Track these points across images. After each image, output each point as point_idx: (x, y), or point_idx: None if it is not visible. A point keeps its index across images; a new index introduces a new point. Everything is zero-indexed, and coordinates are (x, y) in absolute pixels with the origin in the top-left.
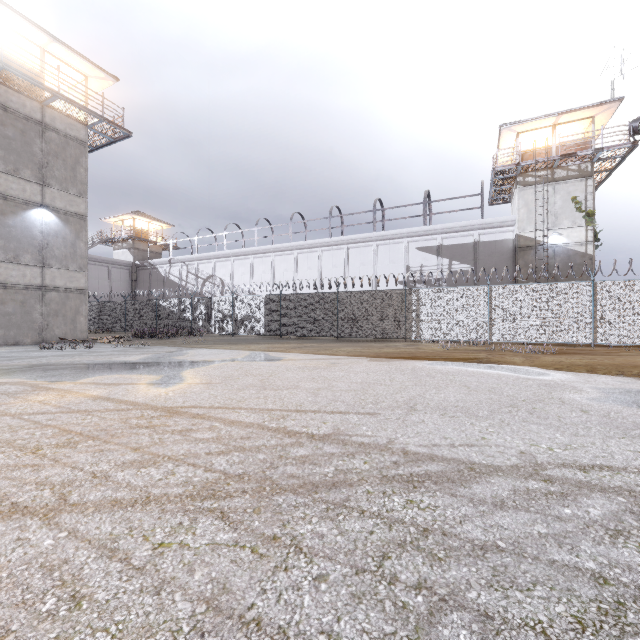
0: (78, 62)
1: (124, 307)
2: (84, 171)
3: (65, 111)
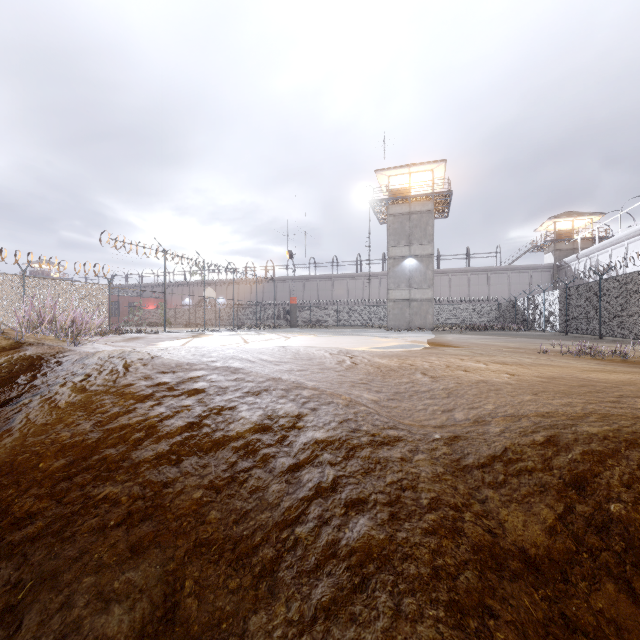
0: (424, 167)
1: (505, 307)
2: (431, 228)
3: (419, 200)
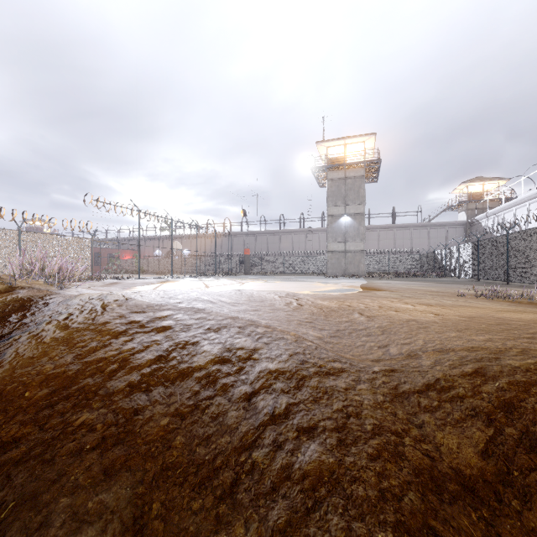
0: (357, 140)
1: (426, 257)
2: (363, 190)
3: (352, 167)
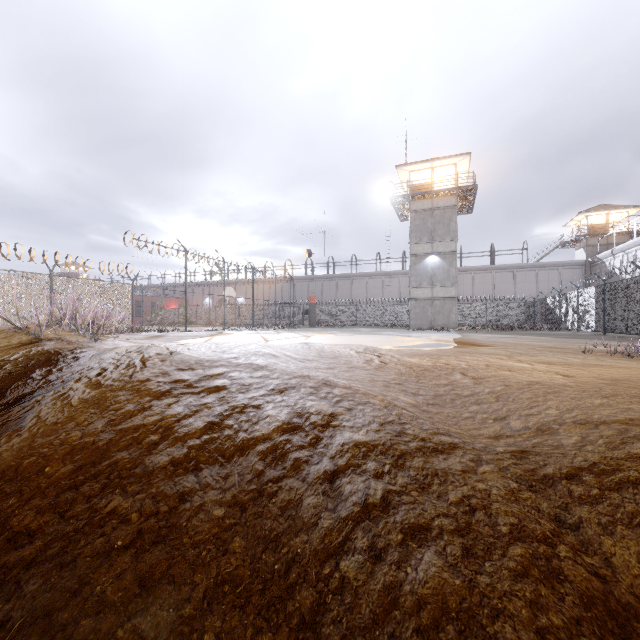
0: (447, 161)
1: (533, 306)
2: (454, 224)
3: (441, 195)
